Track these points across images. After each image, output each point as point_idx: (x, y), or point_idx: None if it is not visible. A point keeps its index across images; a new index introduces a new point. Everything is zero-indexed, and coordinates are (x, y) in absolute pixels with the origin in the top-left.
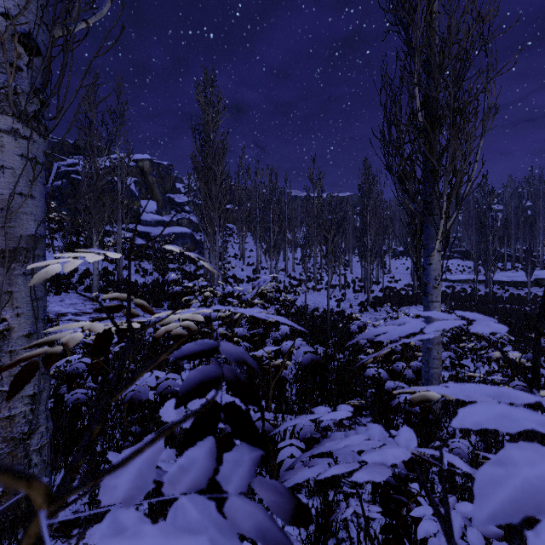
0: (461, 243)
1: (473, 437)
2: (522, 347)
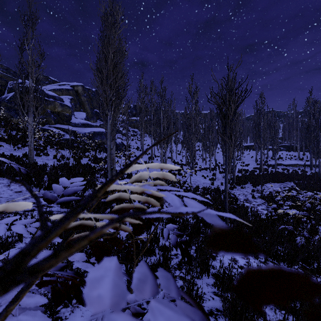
0: (282, 141)
1: None
2: None
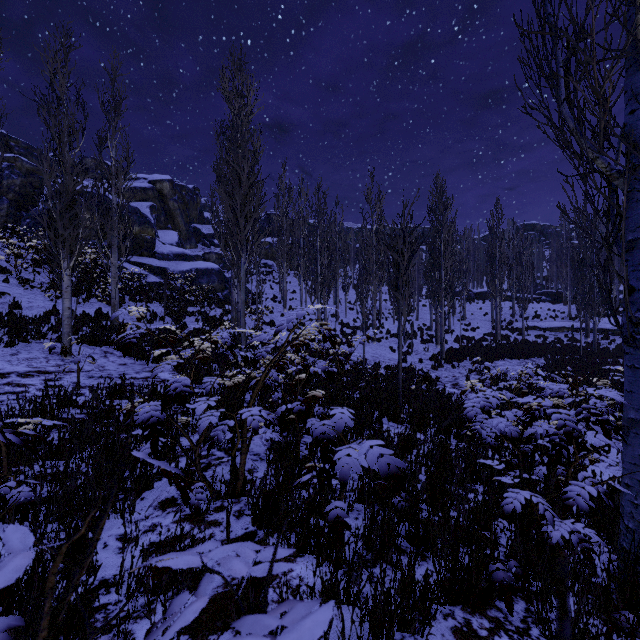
0: (548, 283)
1: None
2: None
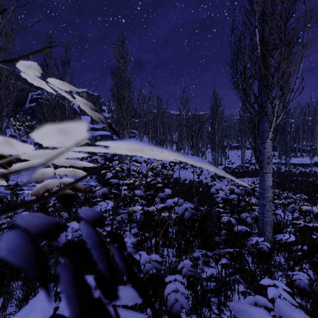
0: None
1: (309, 270)
2: (312, 203)
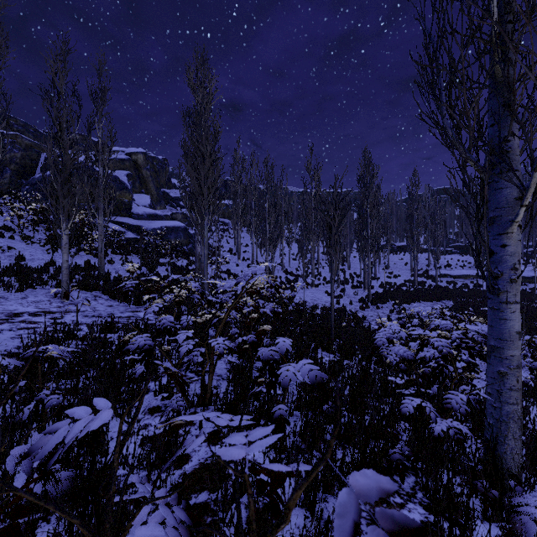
0: (458, 238)
1: None
2: None
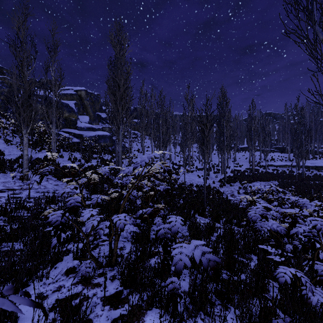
0: (277, 142)
1: None
2: None
